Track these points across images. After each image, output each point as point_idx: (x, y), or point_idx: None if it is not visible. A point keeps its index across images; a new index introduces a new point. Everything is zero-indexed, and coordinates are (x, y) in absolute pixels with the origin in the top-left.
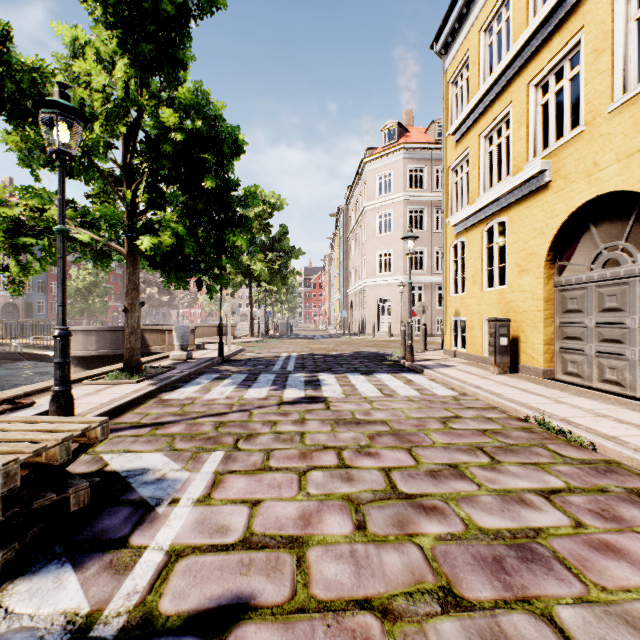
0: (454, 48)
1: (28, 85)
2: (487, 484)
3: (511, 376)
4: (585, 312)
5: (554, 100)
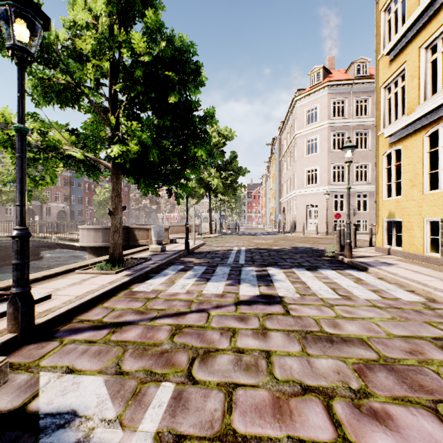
0: None
1: None
2: None
3: None
4: None
5: None
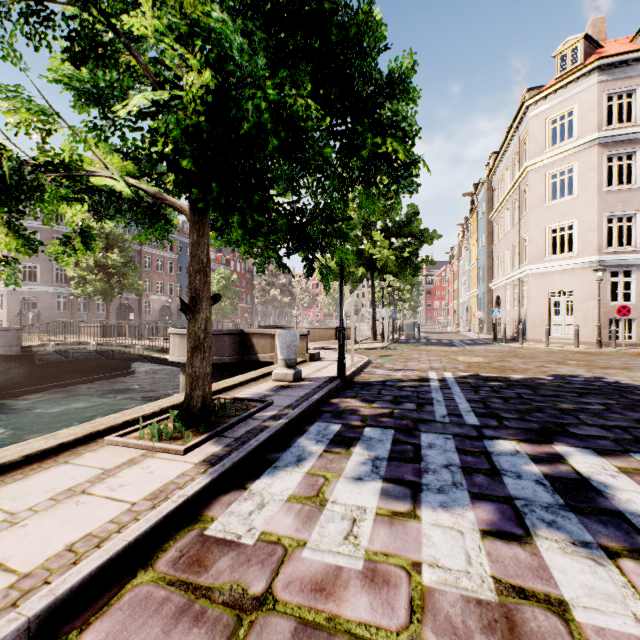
0: None
1: None
2: None
3: None
4: None
5: None
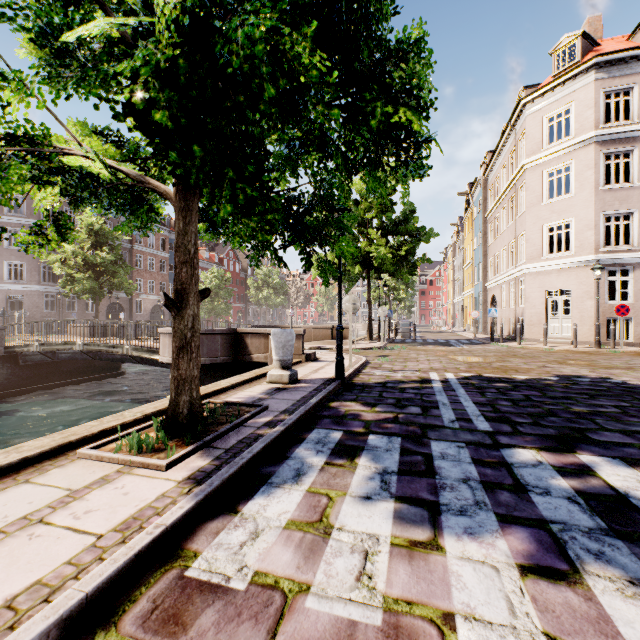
0: None
1: None
2: None
3: None
4: None
5: None
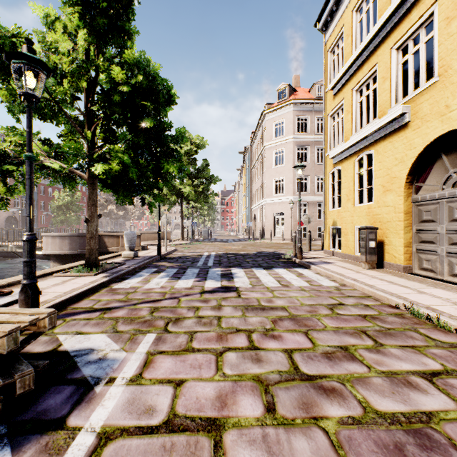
0: (332, 25)
1: (8, 47)
2: (375, 366)
3: (378, 271)
4: (437, 222)
5: (412, 59)
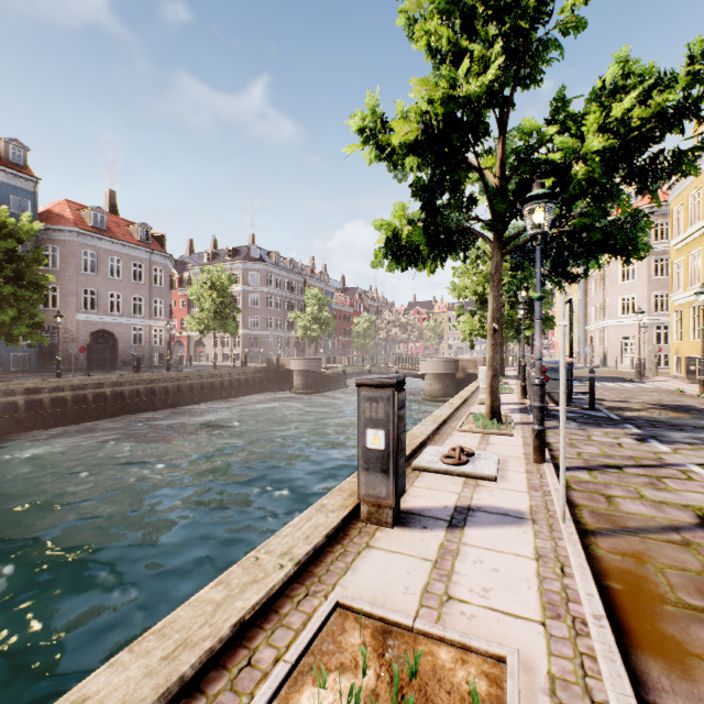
0: (675, 193)
1: None
2: (643, 393)
3: (695, 384)
4: None
5: None
